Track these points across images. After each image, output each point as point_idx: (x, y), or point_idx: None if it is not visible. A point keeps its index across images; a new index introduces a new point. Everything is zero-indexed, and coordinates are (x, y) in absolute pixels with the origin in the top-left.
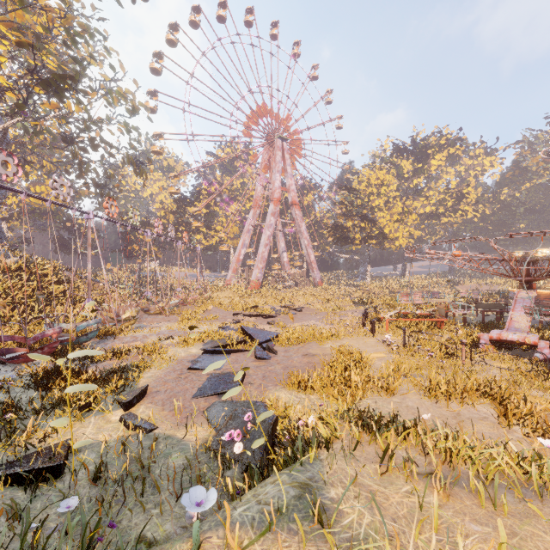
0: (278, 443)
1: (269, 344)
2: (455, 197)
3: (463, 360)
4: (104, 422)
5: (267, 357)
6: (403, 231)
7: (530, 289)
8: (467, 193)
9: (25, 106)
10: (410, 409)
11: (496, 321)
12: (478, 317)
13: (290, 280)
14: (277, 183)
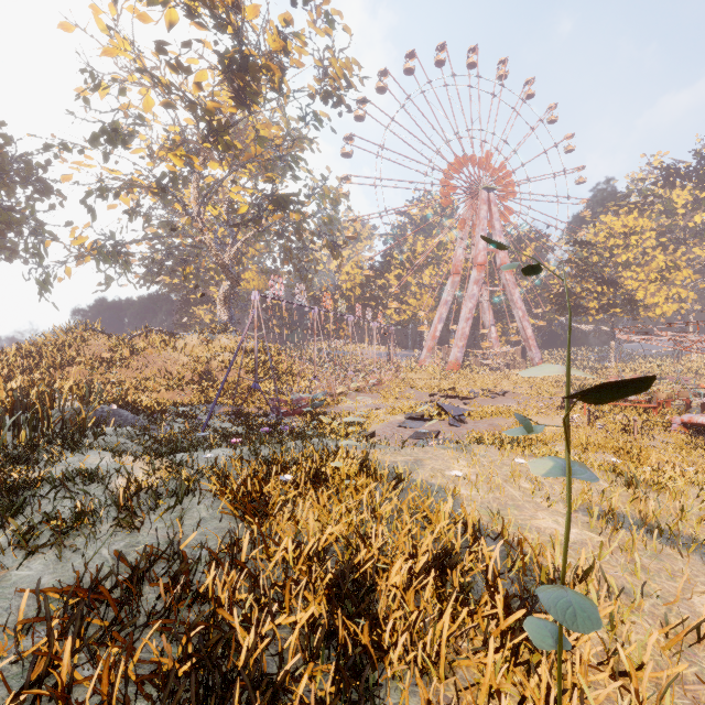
0: None
1: (461, 417)
2: None
3: (634, 435)
4: None
5: (458, 425)
6: (667, 294)
7: None
8: None
9: (260, 220)
10: None
11: None
12: None
13: (498, 361)
14: (481, 244)
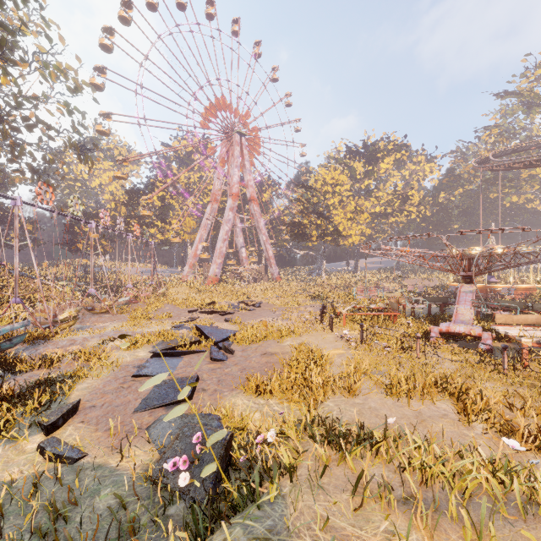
0: (233, 464)
1: (226, 343)
2: (401, 198)
3: (418, 354)
4: (15, 453)
5: (223, 357)
6: (356, 229)
7: (471, 283)
8: (412, 195)
9: None
10: (373, 411)
11: (441, 314)
12: (424, 310)
13: (248, 276)
14: (235, 178)
